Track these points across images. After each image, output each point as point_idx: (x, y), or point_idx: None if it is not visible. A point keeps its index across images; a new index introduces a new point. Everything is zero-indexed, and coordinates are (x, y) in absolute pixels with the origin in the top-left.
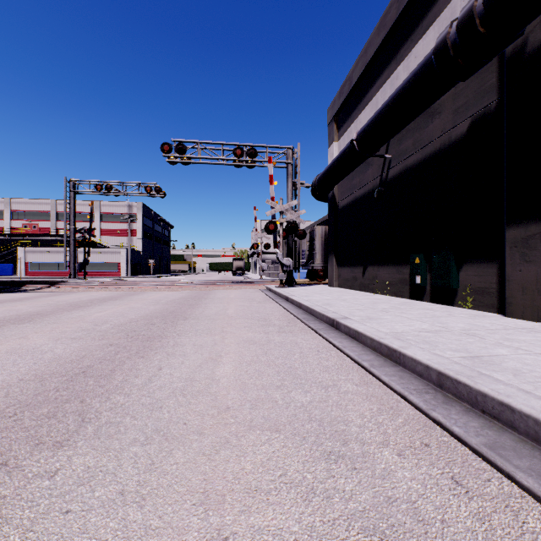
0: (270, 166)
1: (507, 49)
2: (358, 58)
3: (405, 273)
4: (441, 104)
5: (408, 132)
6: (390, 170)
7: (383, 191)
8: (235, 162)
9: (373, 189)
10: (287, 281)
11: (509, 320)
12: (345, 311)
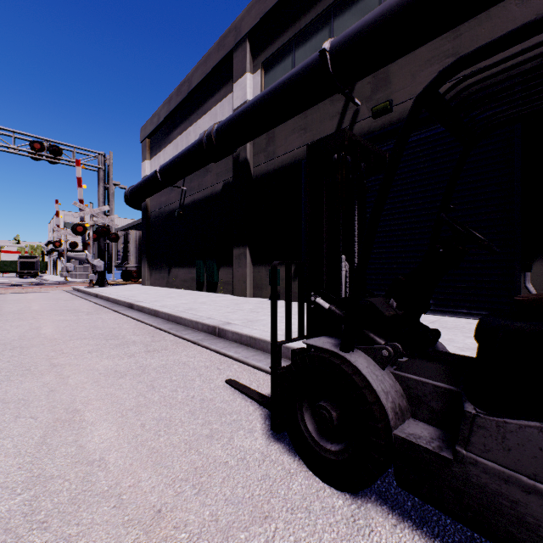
0: (79, 168)
1: (234, 154)
2: (165, 103)
3: (194, 273)
4: (211, 166)
5: (196, 176)
6: (186, 198)
7: (181, 212)
8: (32, 153)
9: (175, 209)
10: (99, 281)
11: (232, 297)
12: (142, 299)
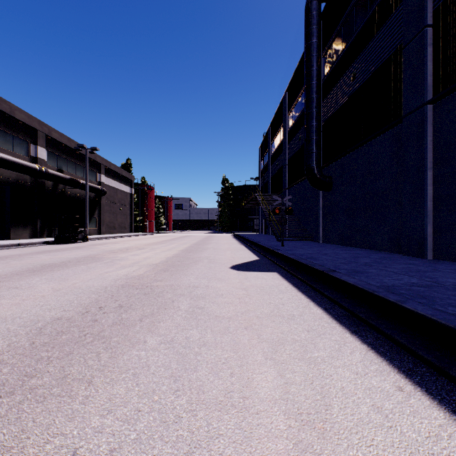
0: None
1: None
2: None
3: None
4: None
5: None
6: None
7: None
8: None
9: None
10: None
11: None
12: None
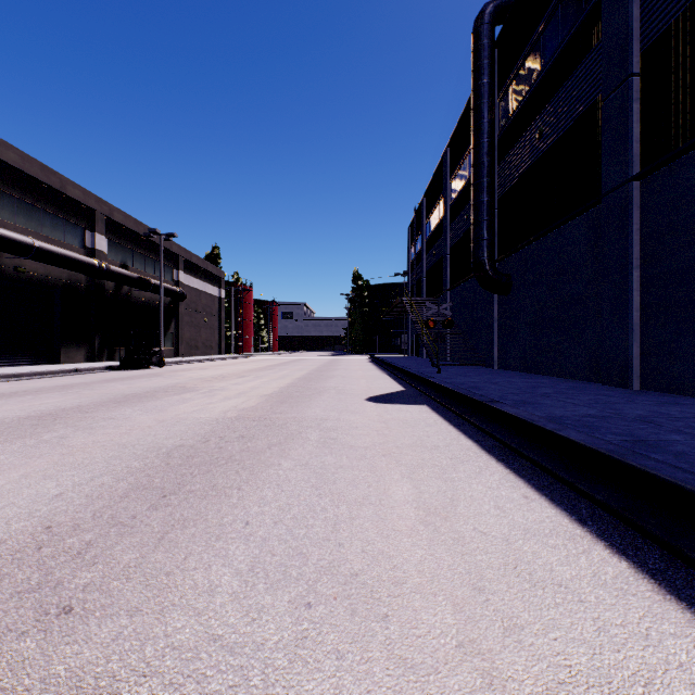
0: None
1: None
2: None
3: None
4: None
5: None
6: None
7: None
8: None
9: None
10: None
11: None
12: None
